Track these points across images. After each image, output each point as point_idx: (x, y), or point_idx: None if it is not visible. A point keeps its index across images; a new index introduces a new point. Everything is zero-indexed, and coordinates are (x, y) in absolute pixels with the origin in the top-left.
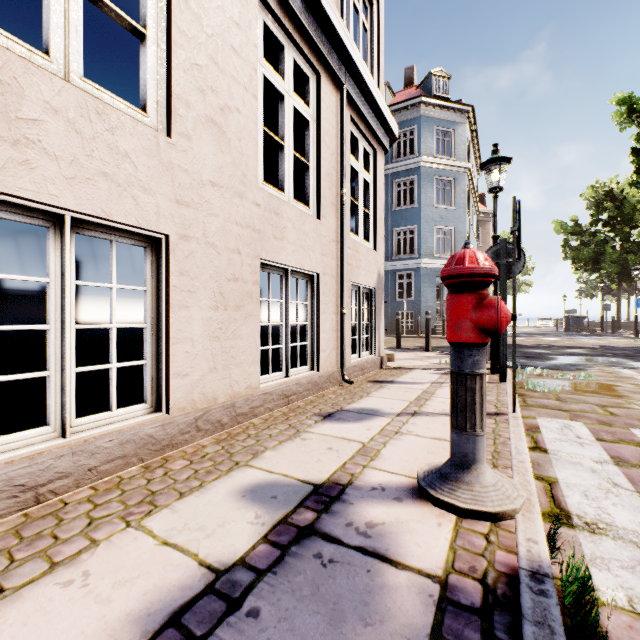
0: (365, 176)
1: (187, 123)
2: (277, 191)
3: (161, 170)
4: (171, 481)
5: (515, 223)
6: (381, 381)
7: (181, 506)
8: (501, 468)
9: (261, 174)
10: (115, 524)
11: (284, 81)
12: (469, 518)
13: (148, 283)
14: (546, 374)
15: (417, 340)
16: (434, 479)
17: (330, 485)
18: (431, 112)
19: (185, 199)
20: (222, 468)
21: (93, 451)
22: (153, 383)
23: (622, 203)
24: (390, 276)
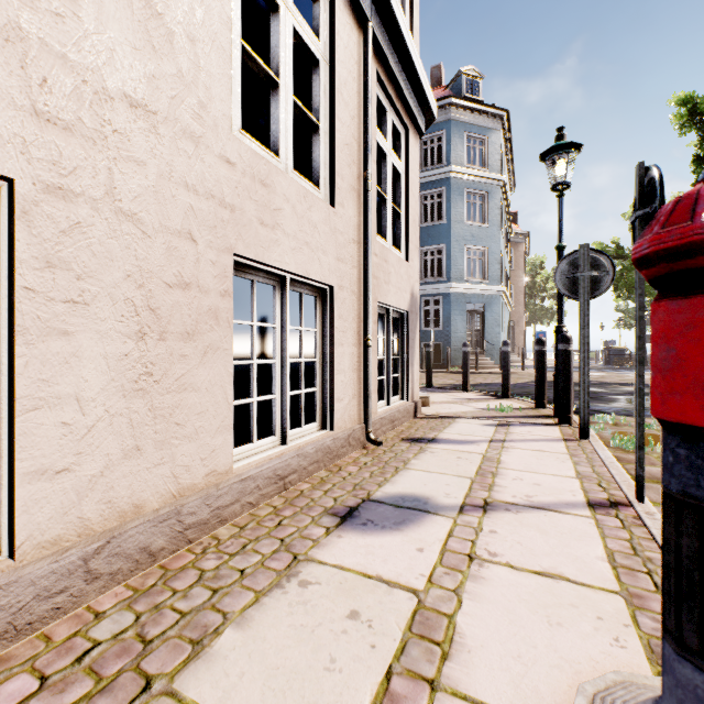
0: (395, 162)
1: None
2: (266, 151)
3: None
4: None
5: (643, 203)
6: (419, 439)
7: None
8: None
9: (238, 116)
10: None
11: None
12: None
13: None
14: (623, 423)
15: (447, 376)
16: None
17: None
18: (461, 115)
19: (60, 113)
20: None
21: None
22: None
23: None
24: None
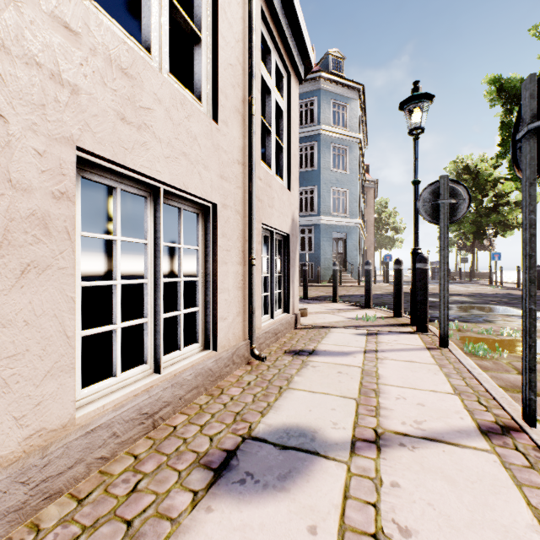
0: (278, 99)
1: None
2: (132, 40)
3: None
4: None
5: (534, 117)
6: (301, 351)
7: None
8: None
9: None
10: None
11: None
12: None
13: None
14: (465, 329)
15: (318, 289)
16: None
17: None
18: (329, 86)
19: None
20: None
21: None
22: None
23: (476, 176)
24: None
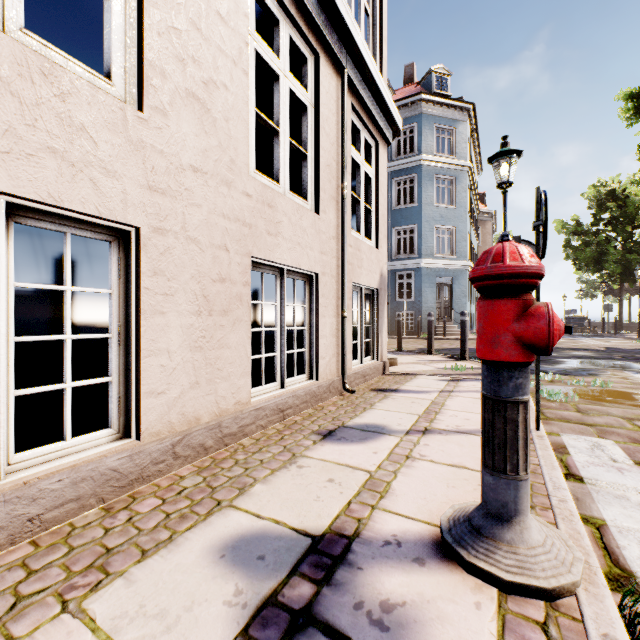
0: (367, 169)
1: (162, 96)
2: (271, 181)
3: (129, 149)
4: (134, 531)
5: (539, 217)
6: (385, 389)
7: (140, 574)
8: (539, 510)
9: (253, 161)
10: (47, 607)
11: (279, 59)
12: (515, 594)
13: (114, 285)
14: (558, 380)
15: (418, 341)
16: (463, 533)
17: (332, 537)
18: (431, 109)
19: (160, 185)
20: (200, 510)
21: (35, 496)
22: (120, 404)
23: (624, 202)
24: (390, 276)
